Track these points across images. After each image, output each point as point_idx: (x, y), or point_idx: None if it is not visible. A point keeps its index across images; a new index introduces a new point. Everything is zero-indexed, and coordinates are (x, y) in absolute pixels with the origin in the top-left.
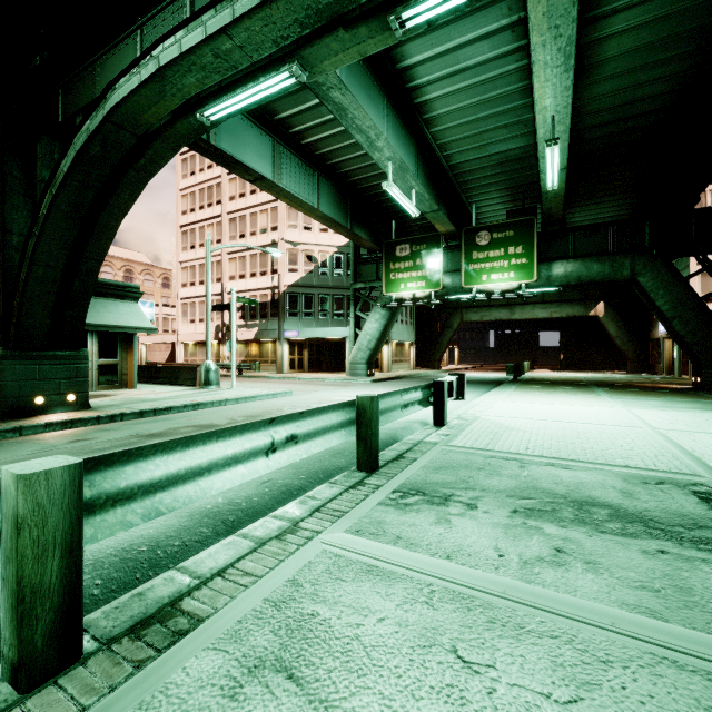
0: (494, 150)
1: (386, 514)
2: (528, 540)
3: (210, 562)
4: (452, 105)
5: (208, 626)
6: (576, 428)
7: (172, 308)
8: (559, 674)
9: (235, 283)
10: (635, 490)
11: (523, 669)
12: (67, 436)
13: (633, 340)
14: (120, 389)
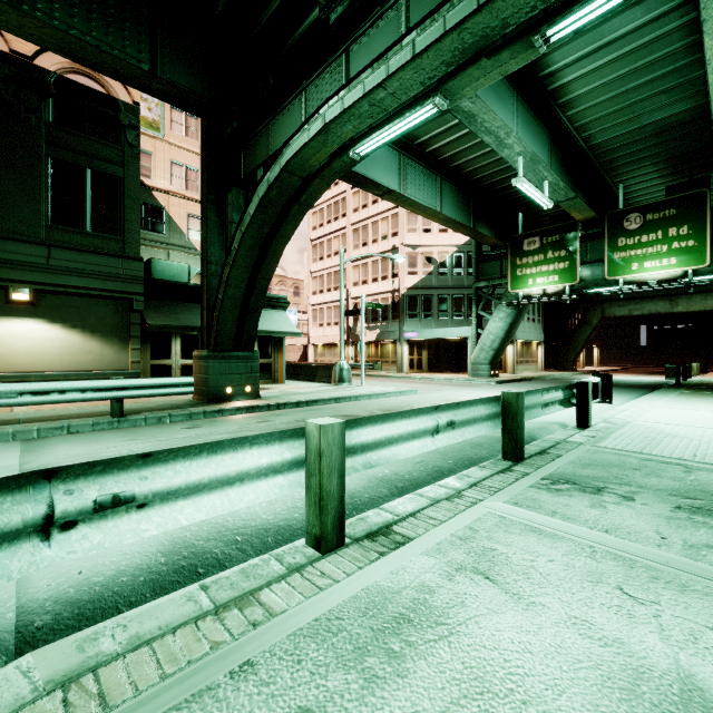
0: (648, 120)
1: (539, 494)
2: (694, 530)
3: (402, 508)
4: (593, 82)
5: (417, 543)
6: None
7: (303, 314)
8: None
9: (358, 288)
10: None
11: (687, 610)
12: (254, 418)
13: None
14: (273, 384)
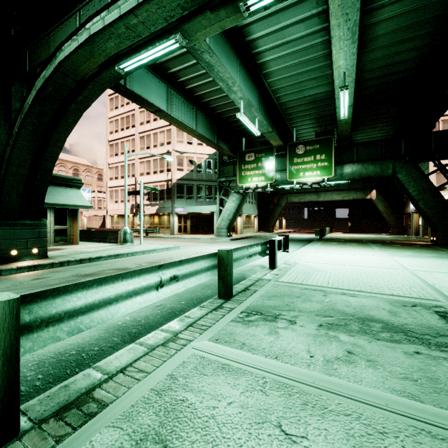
0: (307, 94)
1: (236, 328)
2: (329, 345)
3: (116, 362)
4: (280, 64)
5: (110, 410)
6: (359, 270)
7: (104, 193)
8: (351, 443)
9: (143, 177)
10: (398, 310)
11: (326, 439)
12: (30, 276)
13: (394, 214)
14: (69, 245)
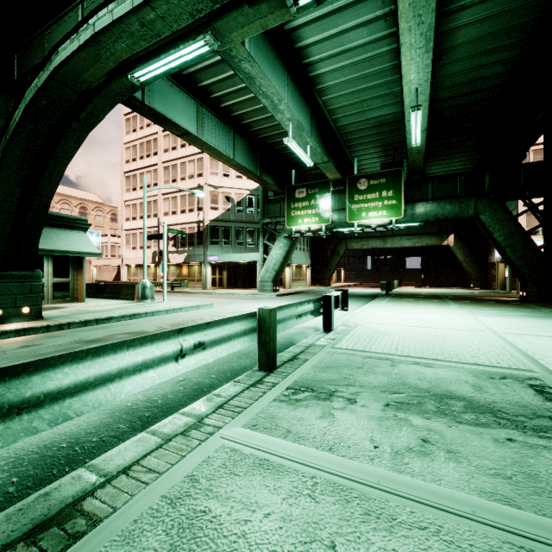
0: (371, 115)
1: (279, 409)
2: (399, 431)
3: (118, 459)
4: (338, 78)
5: (104, 527)
6: (435, 333)
7: (119, 238)
8: None
9: (168, 218)
10: (484, 384)
11: None
12: (18, 342)
13: (475, 264)
14: (72, 303)
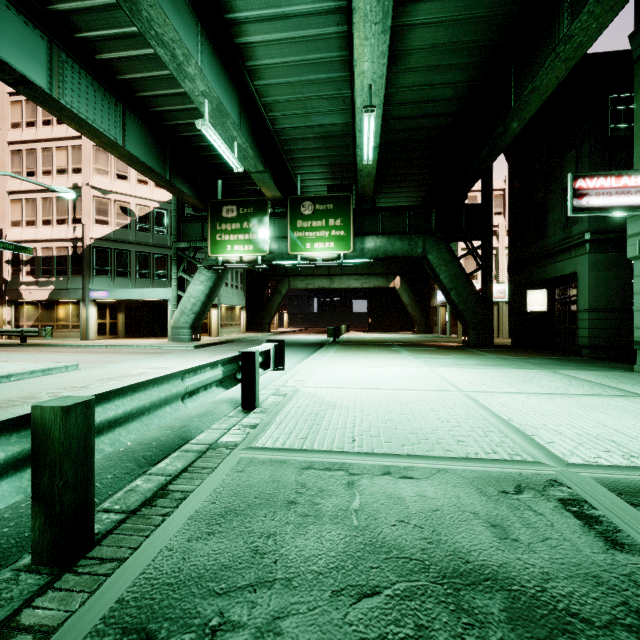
0: (317, 122)
1: None
2: None
3: None
4: (275, 57)
5: None
6: (398, 398)
7: None
8: None
9: (20, 230)
10: (502, 514)
11: None
12: None
13: (419, 308)
14: None
